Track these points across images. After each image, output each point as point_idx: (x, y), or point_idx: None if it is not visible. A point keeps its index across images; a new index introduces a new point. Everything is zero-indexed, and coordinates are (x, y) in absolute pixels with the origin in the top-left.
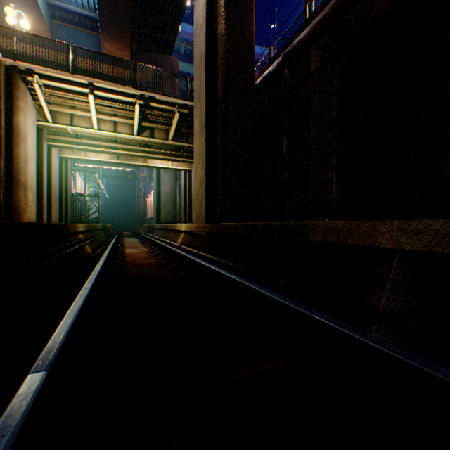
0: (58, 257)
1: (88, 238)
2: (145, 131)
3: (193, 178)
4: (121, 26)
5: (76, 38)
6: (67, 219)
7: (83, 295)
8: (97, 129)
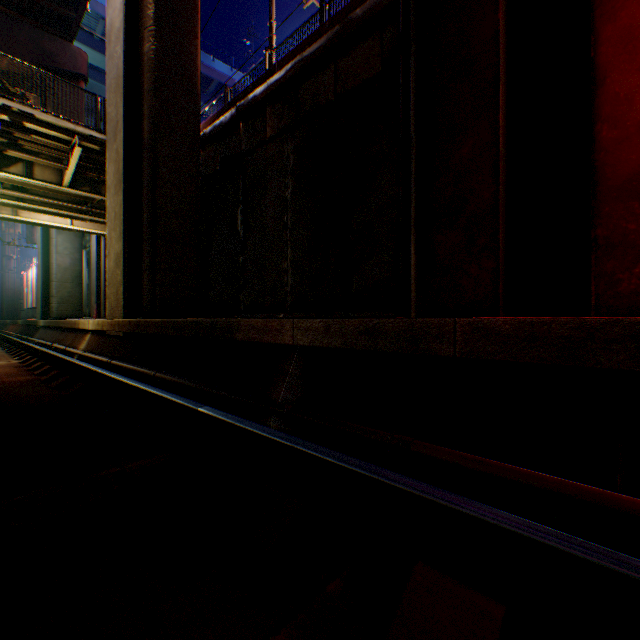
0: None
1: None
2: (14, 163)
3: None
4: None
5: None
6: None
7: None
8: None
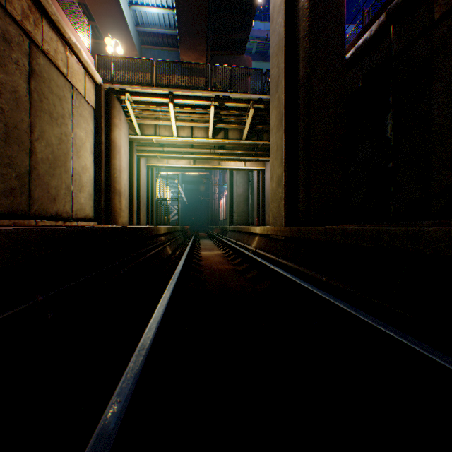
0: (141, 260)
1: (168, 240)
2: (219, 133)
3: (266, 177)
4: (197, 35)
5: (160, 57)
6: (153, 222)
7: (157, 317)
8: (176, 136)
